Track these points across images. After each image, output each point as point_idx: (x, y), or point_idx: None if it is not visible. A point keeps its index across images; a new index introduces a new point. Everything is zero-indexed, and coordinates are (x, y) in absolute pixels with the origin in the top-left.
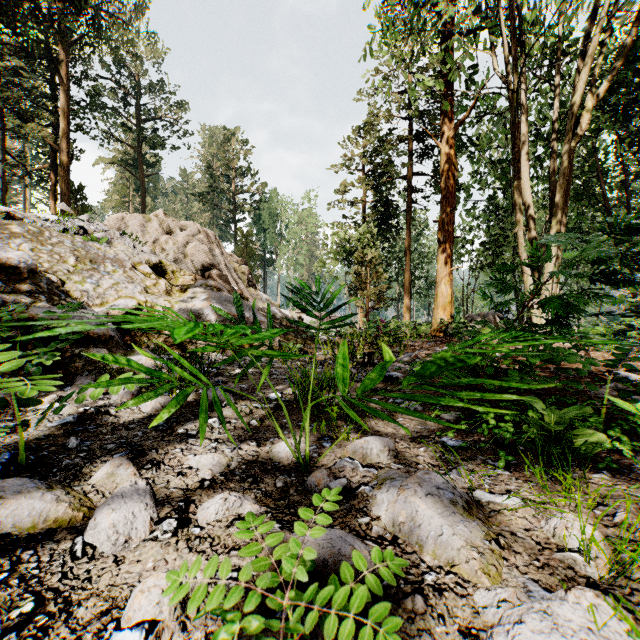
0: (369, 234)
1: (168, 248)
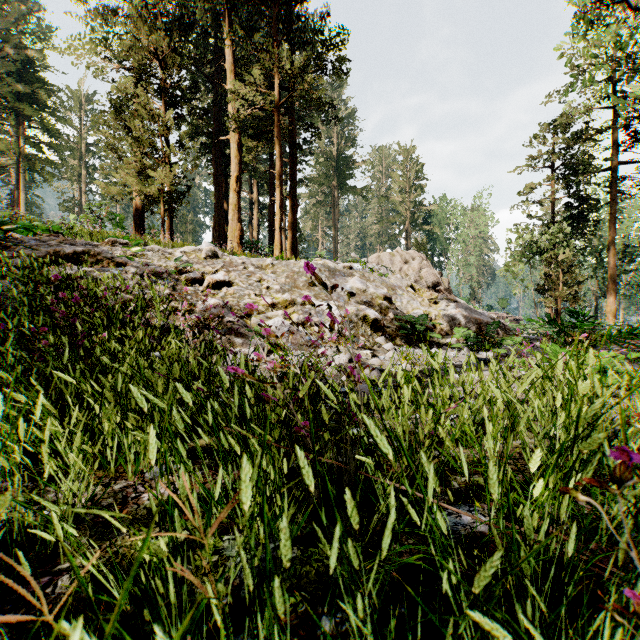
0: (560, 234)
1: (409, 274)
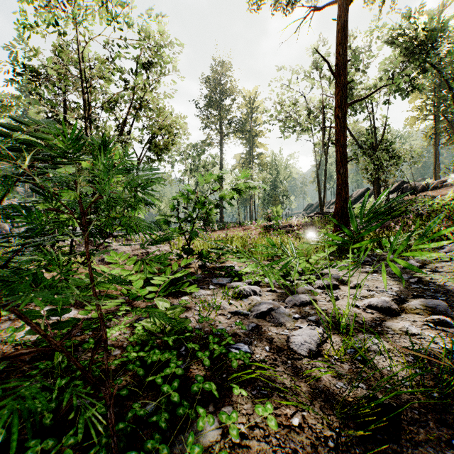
0: None
1: None
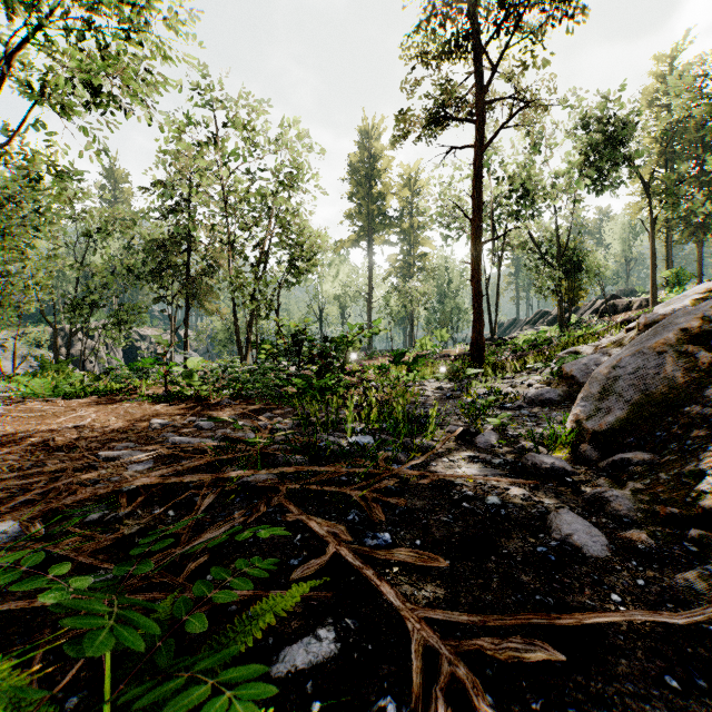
0: None
1: None
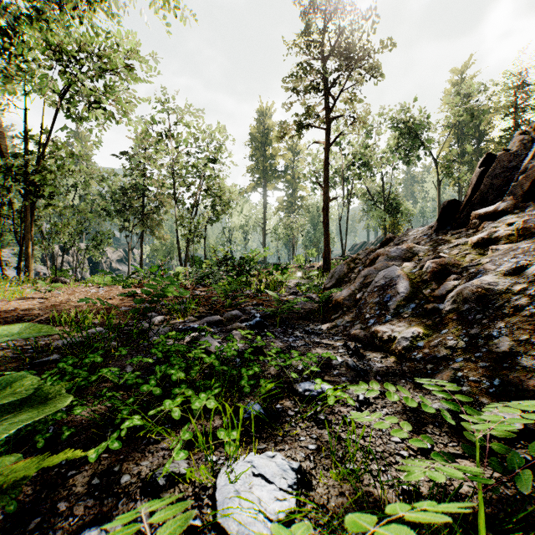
0: None
1: None
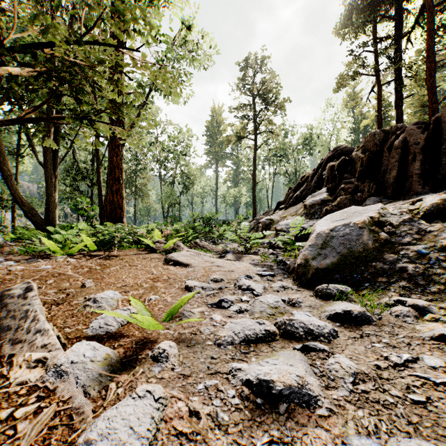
0: None
1: None
